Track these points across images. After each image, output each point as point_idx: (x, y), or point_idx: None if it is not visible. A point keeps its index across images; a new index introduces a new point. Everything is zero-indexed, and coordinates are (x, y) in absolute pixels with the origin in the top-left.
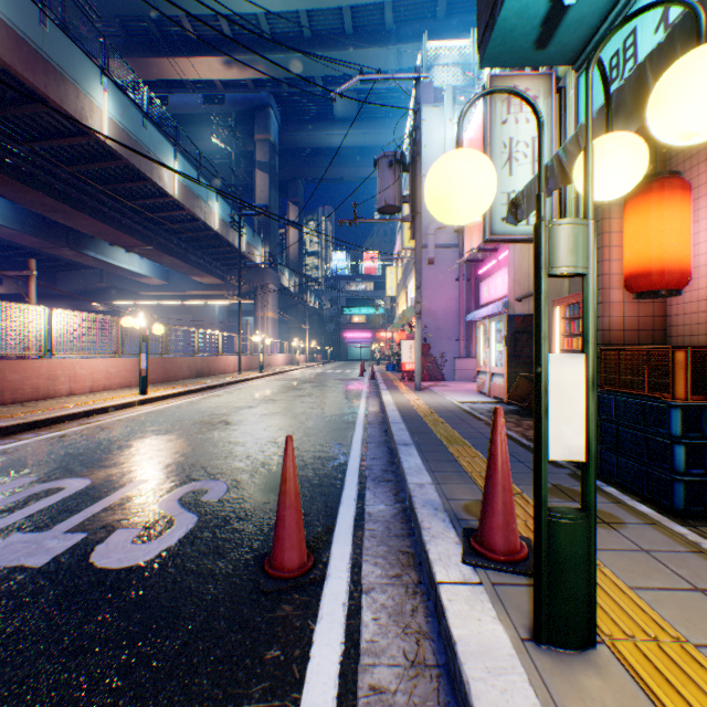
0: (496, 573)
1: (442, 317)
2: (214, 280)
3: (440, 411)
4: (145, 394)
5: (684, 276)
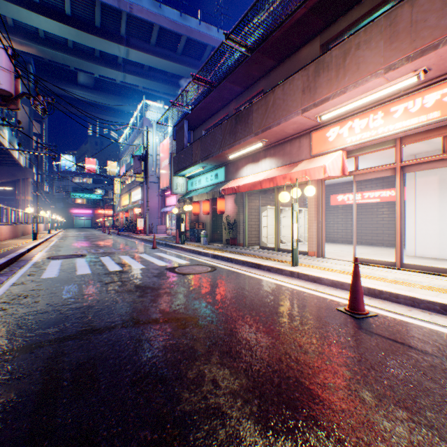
0: (178, 244)
1: (152, 209)
2: None
3: (161, 238)
4: (36, 240)
5: (198, 214)
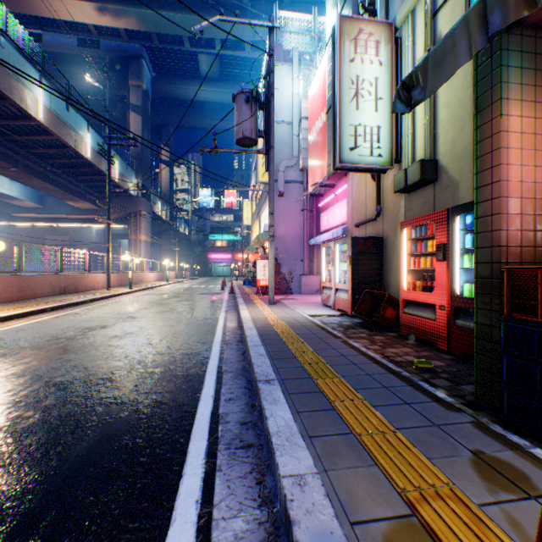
0: None
1: (290, 241)
2: (89, 205)
3: (296, 327)
4: None
5: None
